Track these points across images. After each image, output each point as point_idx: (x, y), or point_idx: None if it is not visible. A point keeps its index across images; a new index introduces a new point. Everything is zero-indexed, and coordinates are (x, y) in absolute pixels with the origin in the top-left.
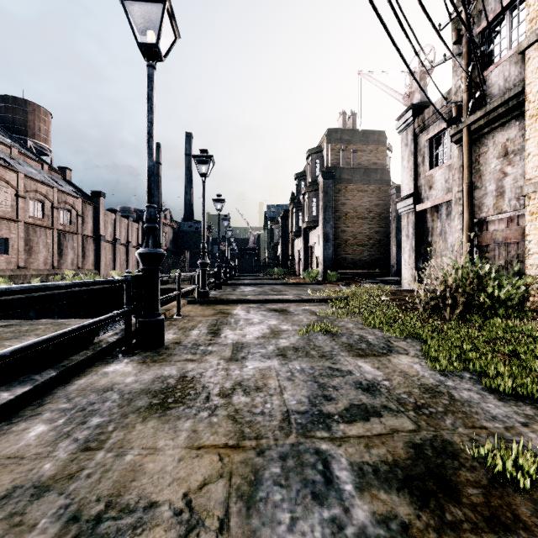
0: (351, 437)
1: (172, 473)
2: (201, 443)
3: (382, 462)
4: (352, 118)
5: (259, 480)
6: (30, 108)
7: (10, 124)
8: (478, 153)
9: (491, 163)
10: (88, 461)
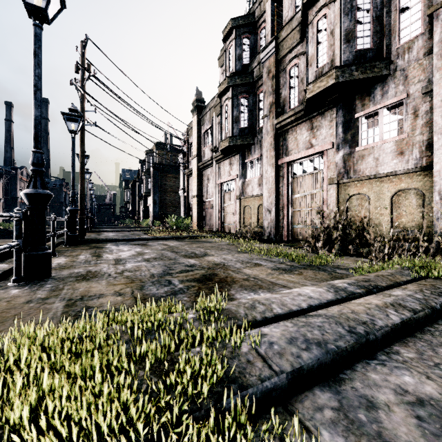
0: None
1: None
2: None
3: None
4: (170, 137)
5: None
6: None
7: None
8: (191, 182)
9: (192, 186)
10: None
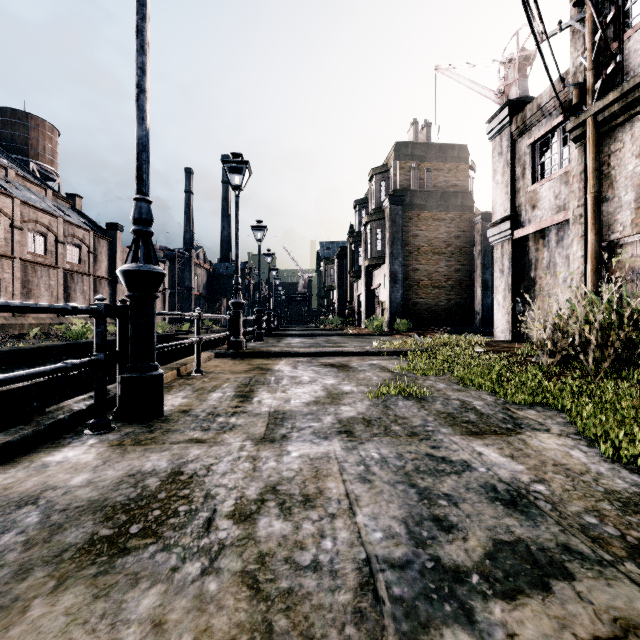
0: None
1: None
2: None
3: None
4: (426, 128)
5: None
6: (33, 122)
7: (8, 142)
8: (608, 152)
9: (628, 164)
10: None
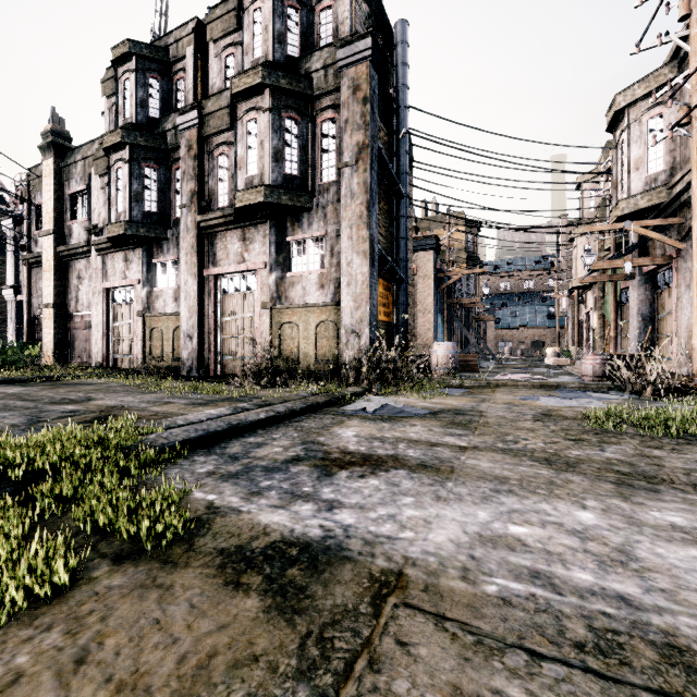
0: None
1: None
2: None
3: None
4: None
5: None
6: None
7: None
8: (37, 276)
9: (41, 285)
10: None
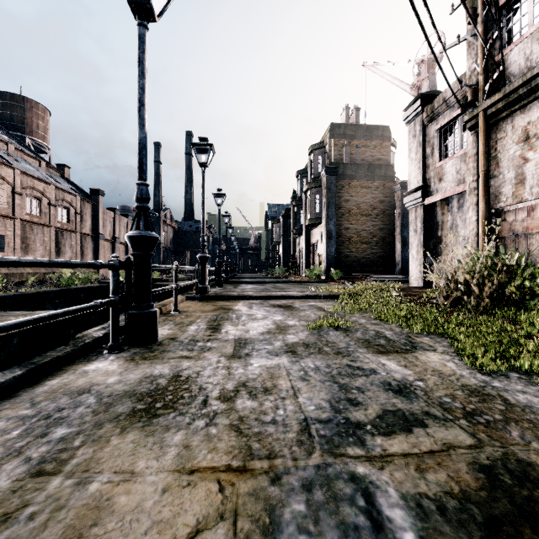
0: (395, 456)
1: (152, 513)
2: (194, 464)
3: (447, 495)
4: (356, 112)
5: (276, 524)
6: (28, 104)
7: (8, 121)
8: (495, 139)
9: (510, 149)
10: (36, 493)
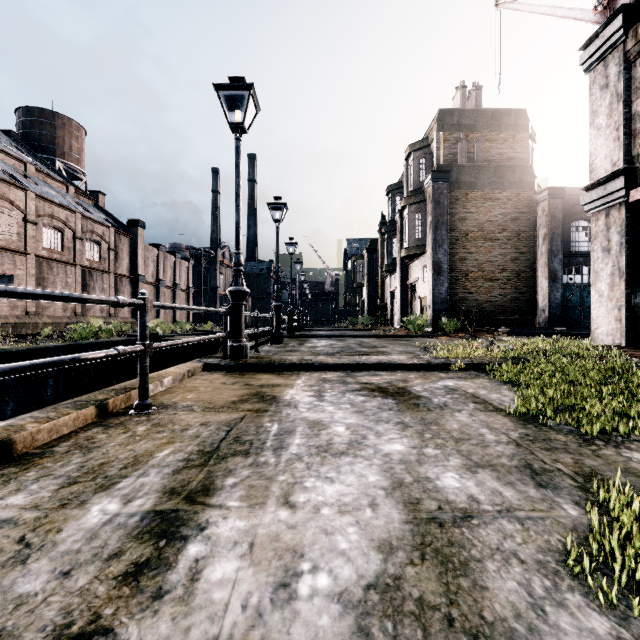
0: None
1: None
2: None
3: None
4: (476, 93)
5: None
6: (59, 121)
7: (36, 142)
8: None
9: None
10: None
